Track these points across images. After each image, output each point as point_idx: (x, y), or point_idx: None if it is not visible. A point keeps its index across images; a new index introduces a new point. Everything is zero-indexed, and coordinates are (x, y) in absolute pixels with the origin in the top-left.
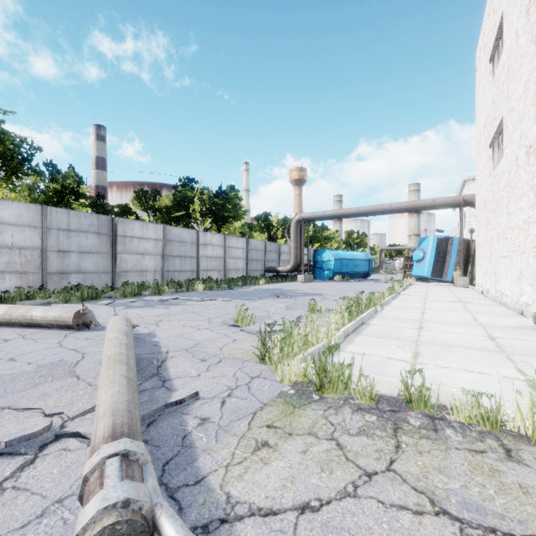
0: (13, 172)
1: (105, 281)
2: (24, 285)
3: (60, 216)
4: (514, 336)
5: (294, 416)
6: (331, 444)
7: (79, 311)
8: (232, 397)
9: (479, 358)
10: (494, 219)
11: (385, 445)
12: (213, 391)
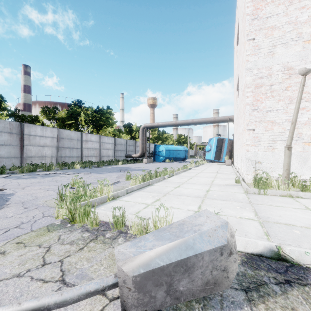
0: None
1: (15, 163)
2: None
3: None
4: (220, 189)
5: (41, 236)
6: (43, 250)
7: None
8: (16, 228)
9: (188, 201)
10: (237, 128)
11: (75, 248)
12: (8, 225)
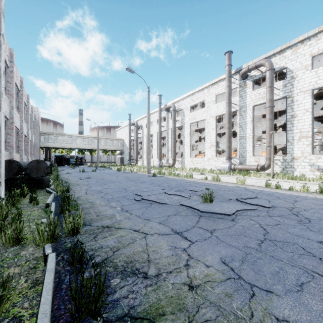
0: None
1: None
2: None
3: None
4: None
5: None
6: None
7: None
8: None
9: None
10: None
11: None
12: None
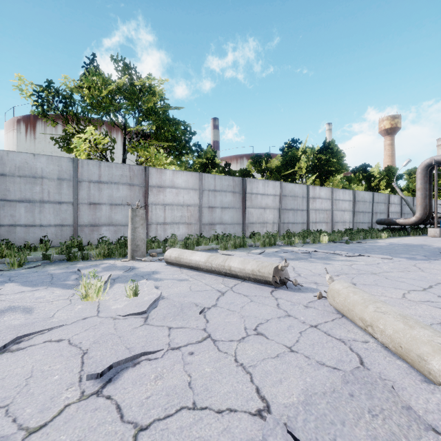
0: (180, 152)
1: (237, 231)
2: (189, 232)
3: (210, 180)
4: None
5: None
6: None
7: (276, 267)
8: None
9: None
10: None
11: None
12: None
